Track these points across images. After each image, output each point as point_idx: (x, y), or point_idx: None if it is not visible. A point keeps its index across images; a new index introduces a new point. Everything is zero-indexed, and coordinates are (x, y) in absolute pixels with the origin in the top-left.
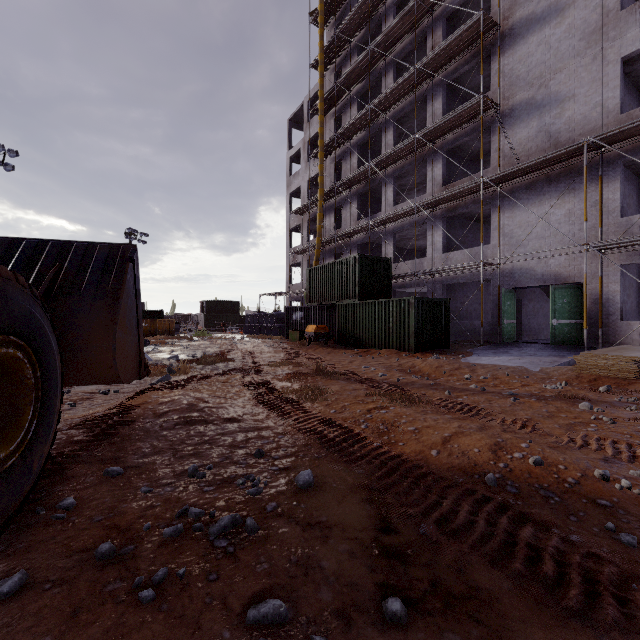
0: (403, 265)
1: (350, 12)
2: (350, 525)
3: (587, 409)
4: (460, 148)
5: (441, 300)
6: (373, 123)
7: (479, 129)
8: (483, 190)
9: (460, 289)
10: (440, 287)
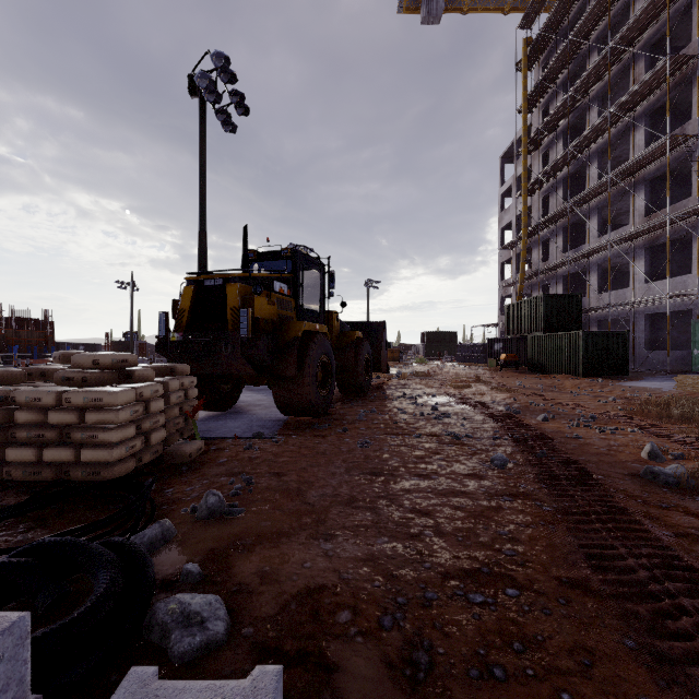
0: (606, 296)
1: (551, 61)
2: (439, 401)
3: (611, 400)
4: (672, 171)
5: (617, 332)
6: (578, 157)
7: (680, 158)
8: (684, 219)
9: (677, 317)
10: (642, 317)
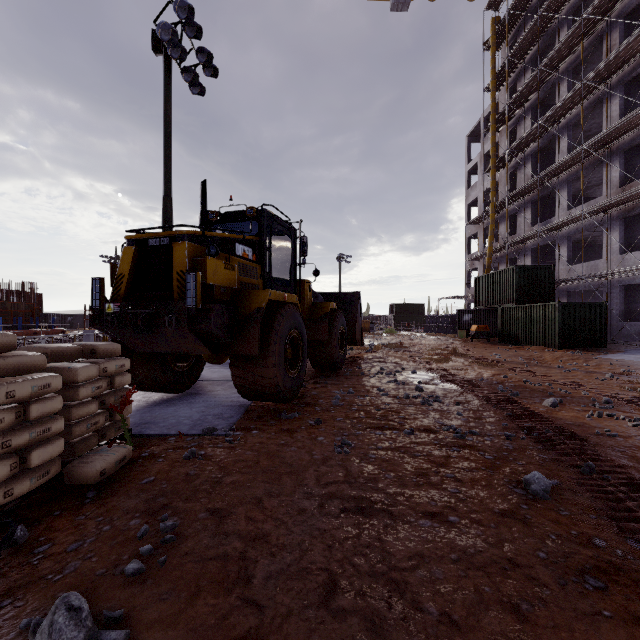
0: (577, 267)
1: (520, 38)
2: (421, 378)
3: (608, 377)
4: None
5: (594, 303)
6: (547, 132)
7: None
8: None
9: None
10: (616, 288)
